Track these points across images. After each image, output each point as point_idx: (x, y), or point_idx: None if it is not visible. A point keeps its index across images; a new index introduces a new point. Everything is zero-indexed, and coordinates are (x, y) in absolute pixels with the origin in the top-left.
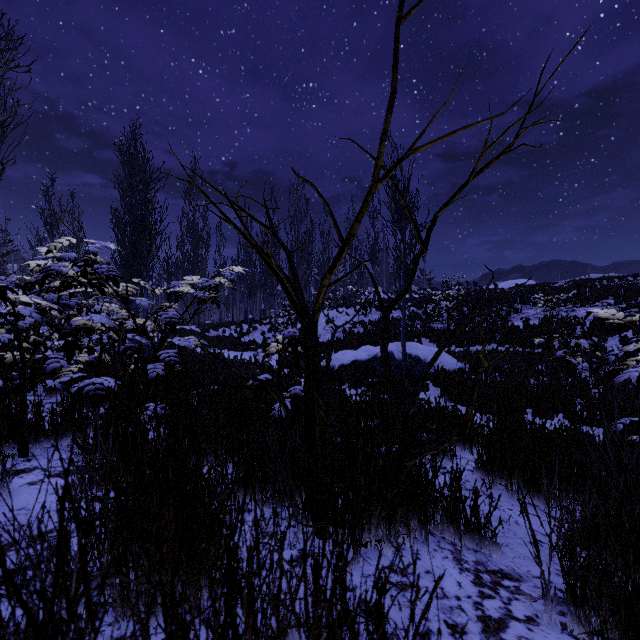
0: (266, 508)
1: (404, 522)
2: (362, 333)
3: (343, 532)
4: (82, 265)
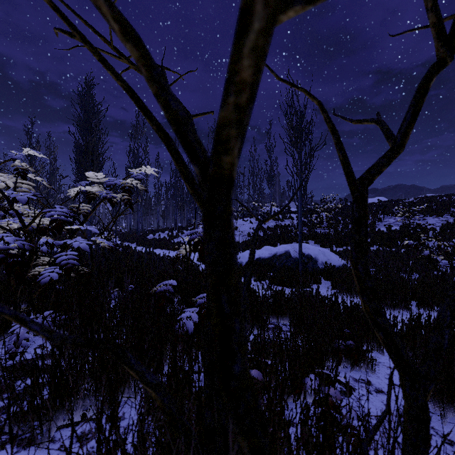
0: None
1: None
2: (262, 236)
3: None
4: None
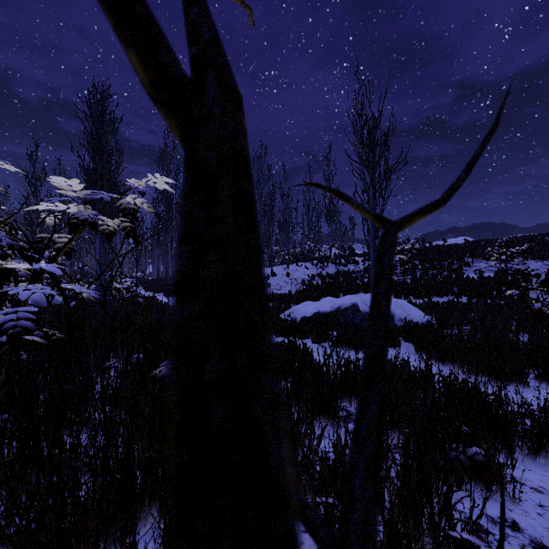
0: None
1: None
2: (321, 285)
3: None
4: None
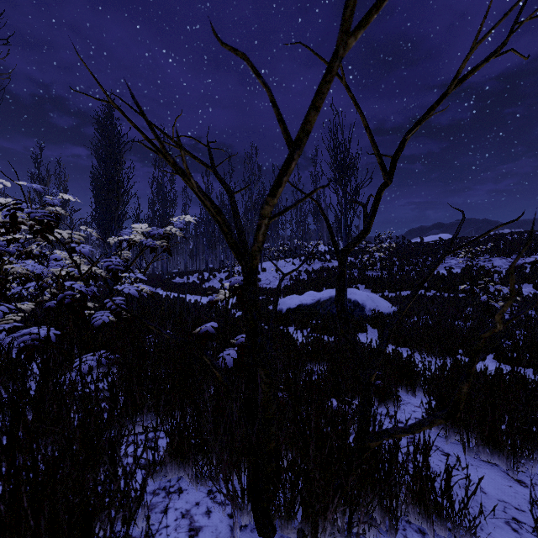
0: (201, 486)
1: (369, 524)
2: (306, 280)
3: (291, 527)
4: (12, 208)
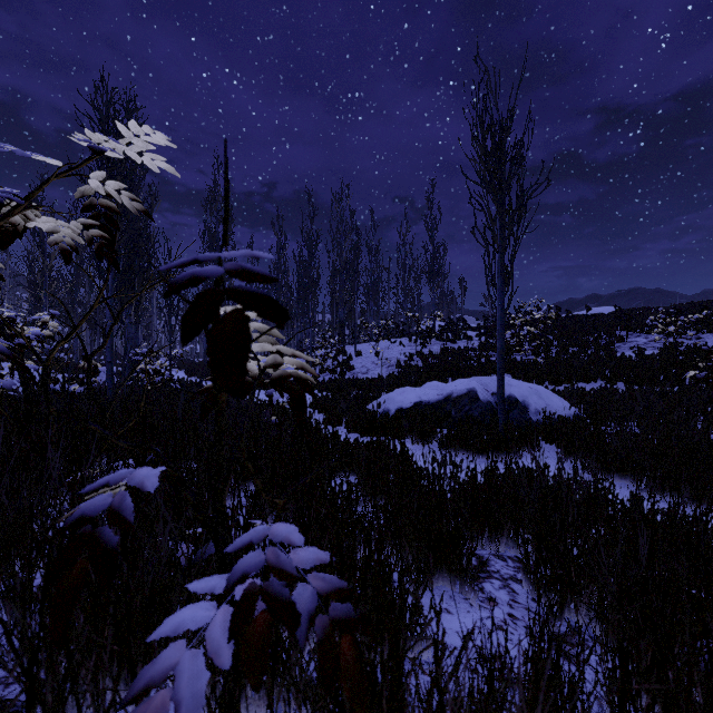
0: None
1: None
2: (422, 367)
3: None
4: None
